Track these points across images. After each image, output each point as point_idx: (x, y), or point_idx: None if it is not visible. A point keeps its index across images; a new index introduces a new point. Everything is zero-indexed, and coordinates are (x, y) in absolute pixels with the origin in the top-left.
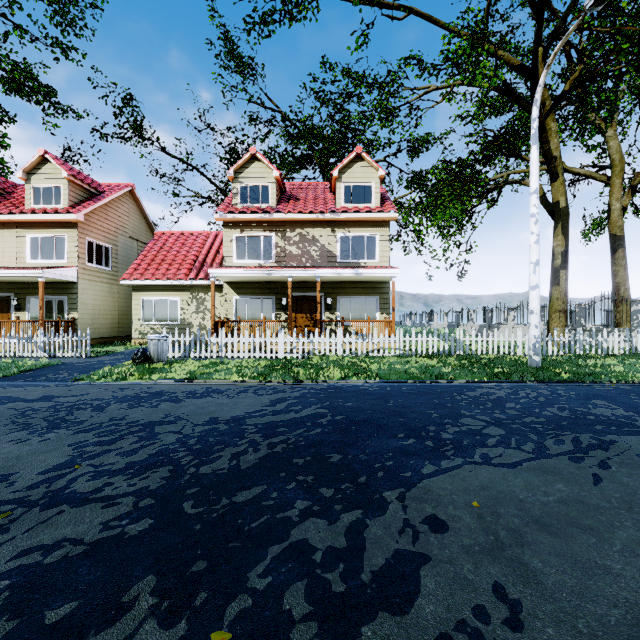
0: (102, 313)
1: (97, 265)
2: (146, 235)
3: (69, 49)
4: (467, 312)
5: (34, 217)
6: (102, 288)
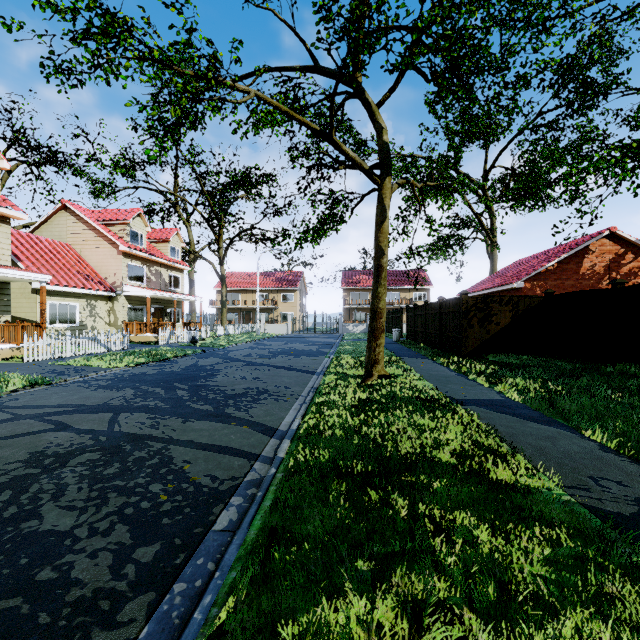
0: None
1: None
2: None
3: None
4: None
5: None
6: None
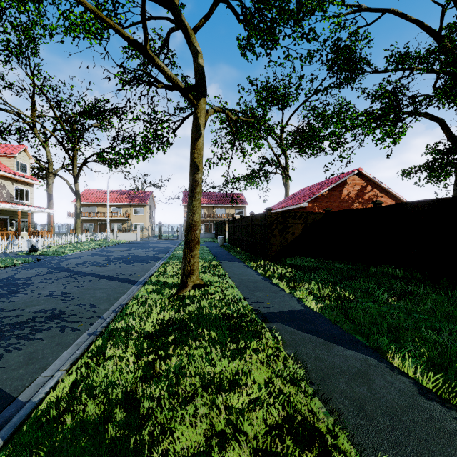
0: None
1: None
2: None
3: None
4: None
5: None
6: None
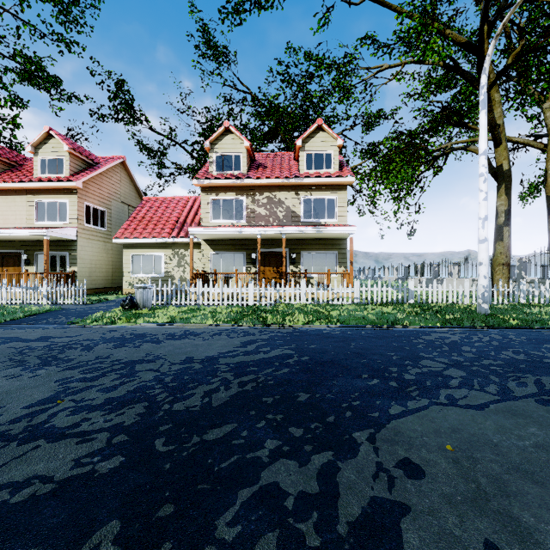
0: (98, 267)
1: (94, 226)
2: (135, 200)
3: (71, 43)
4: (415, 267)
5: (41, 185)
6: (98, 245)
